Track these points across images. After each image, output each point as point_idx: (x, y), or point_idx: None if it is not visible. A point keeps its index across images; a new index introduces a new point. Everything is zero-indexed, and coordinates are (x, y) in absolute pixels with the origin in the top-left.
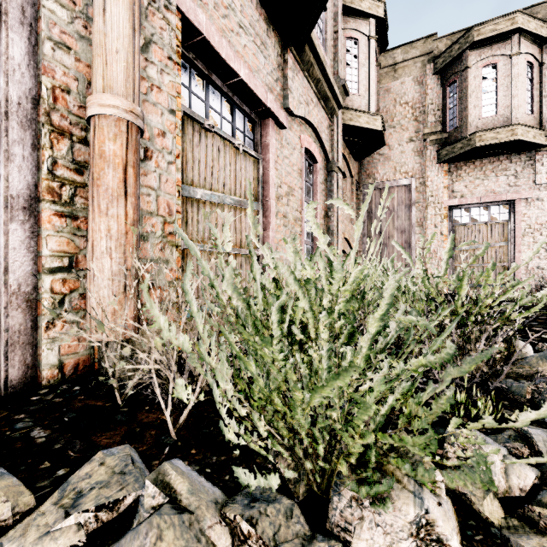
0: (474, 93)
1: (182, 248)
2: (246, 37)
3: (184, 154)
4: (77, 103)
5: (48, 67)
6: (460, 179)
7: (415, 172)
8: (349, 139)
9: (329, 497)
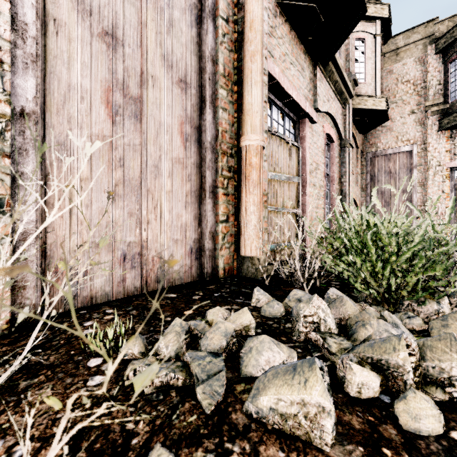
0: None
1: None
2: (294, 69)
3: None
4: (228, 136)
5: (220, 122)
6: None
7: (417, 139)
8: (356, 119)
9: (397, 306)
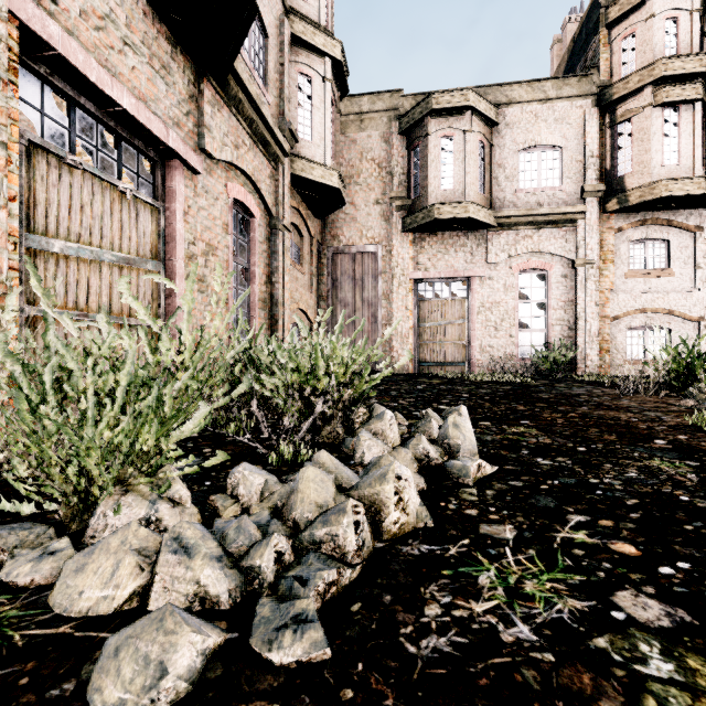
0: (434, 163)
1: (27, 314)
2: (136, 57)
3: (31, 194)
4: None
5: None
6: (424, 251)
7: (382, 238)
8: (303, 192)
9: (89, 519)
